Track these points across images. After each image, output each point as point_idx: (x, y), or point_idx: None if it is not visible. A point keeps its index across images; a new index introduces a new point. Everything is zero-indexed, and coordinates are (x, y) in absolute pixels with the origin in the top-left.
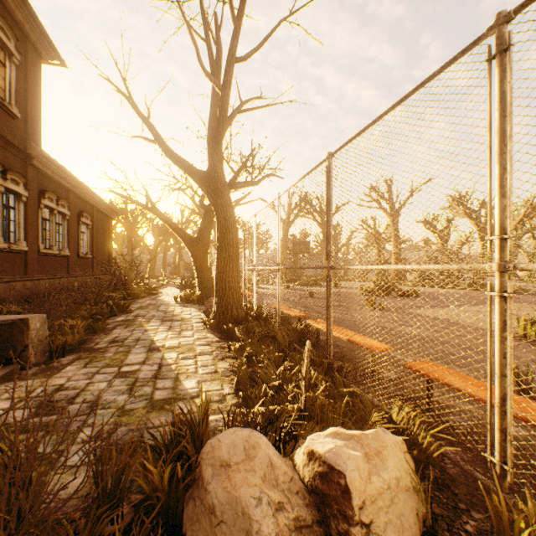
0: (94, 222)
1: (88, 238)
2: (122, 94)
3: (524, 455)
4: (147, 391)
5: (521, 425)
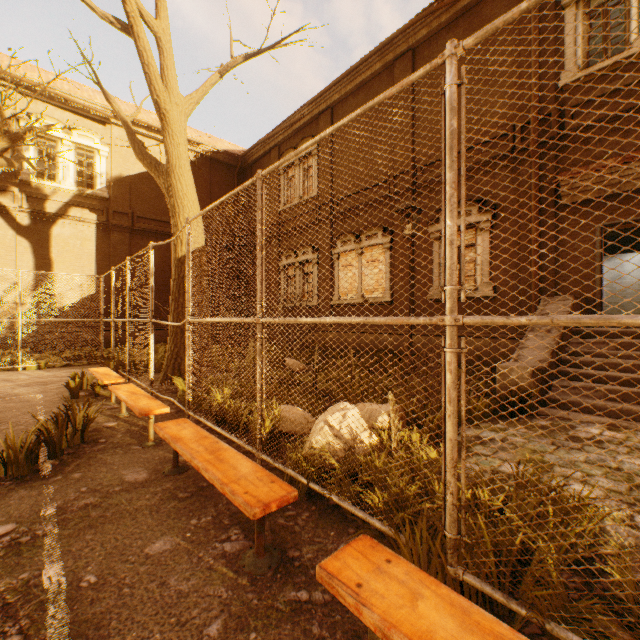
0: None
1: None
2: None
3: (195, 511)
4: (586, 469)
5: (139, 560)
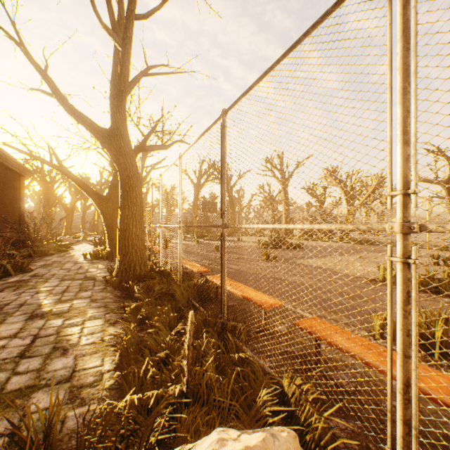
0: (0, 179)
1: None
2: (13, 40)
3: None
4: (0, 379)
5: None
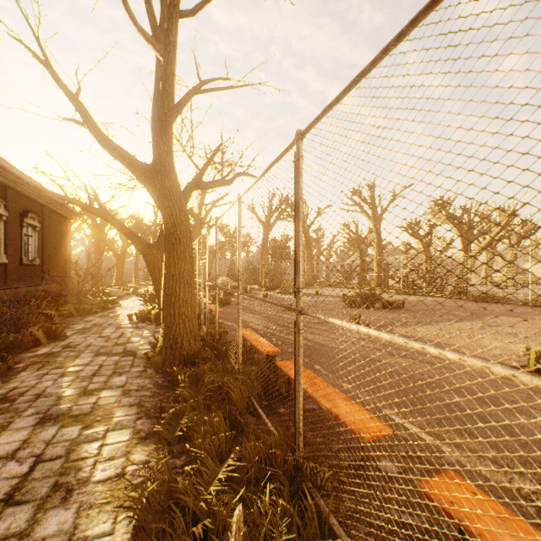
0: (44, 223)
1: (36, 242)
2: (40, 60)
3: None
4: None
5: None
